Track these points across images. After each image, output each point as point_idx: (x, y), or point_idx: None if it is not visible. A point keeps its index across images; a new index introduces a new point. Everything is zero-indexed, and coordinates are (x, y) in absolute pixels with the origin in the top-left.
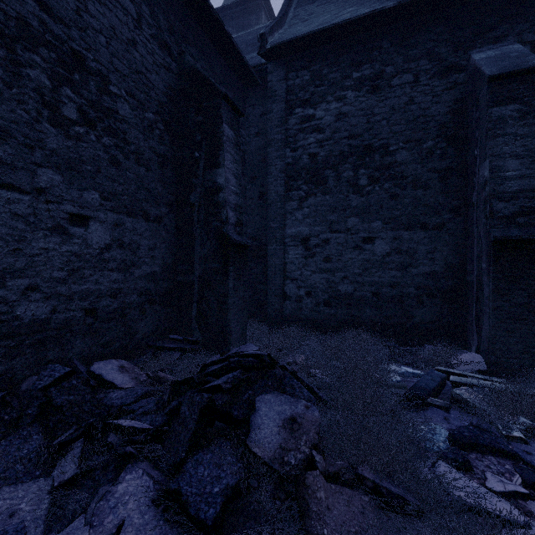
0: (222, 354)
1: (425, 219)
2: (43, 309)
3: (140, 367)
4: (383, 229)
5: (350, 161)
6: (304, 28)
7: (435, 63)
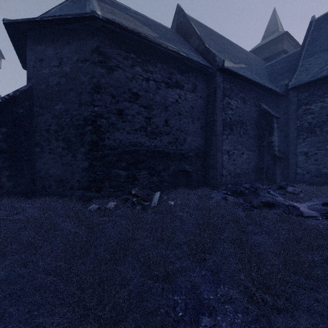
0: None
1: None
2: (239, 171)
3: None
4: None
5: (327, 124)
6: (305, 77)
7: None
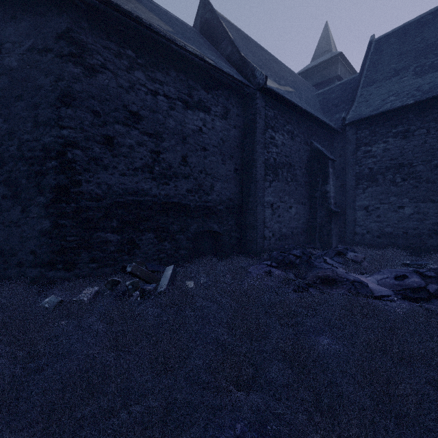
0: None
1: (433, 197)
2: (285, 230)
3: None
4: (409, 202)
5: (391, 171)
6: (365, 110)
7: None
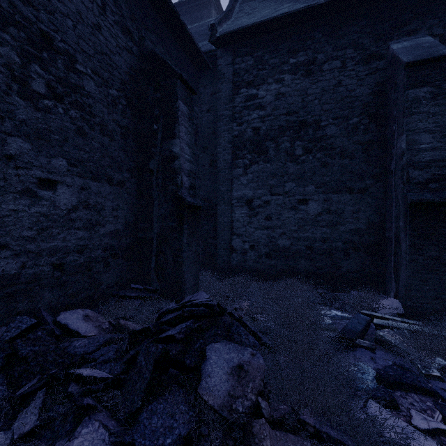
0: (177, 301)
1: (351, 184)
2: (12, 265)
3: (104, 314)
4: (315, 192)
5: (288, 134)
6: (248, 20)
7: (359, 52)
